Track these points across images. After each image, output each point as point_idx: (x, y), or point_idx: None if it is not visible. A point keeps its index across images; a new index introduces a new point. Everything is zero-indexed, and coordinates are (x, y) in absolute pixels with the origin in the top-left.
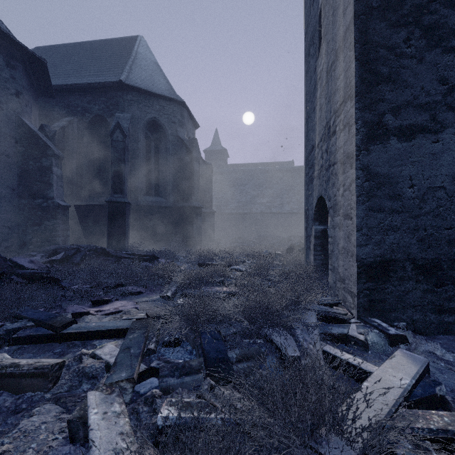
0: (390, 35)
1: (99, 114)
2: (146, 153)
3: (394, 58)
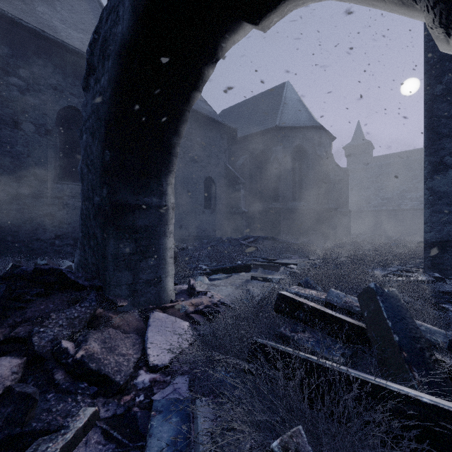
0: (449, 110)
1: (262, 150)
2: (292, 171)
3: (451, 123)
